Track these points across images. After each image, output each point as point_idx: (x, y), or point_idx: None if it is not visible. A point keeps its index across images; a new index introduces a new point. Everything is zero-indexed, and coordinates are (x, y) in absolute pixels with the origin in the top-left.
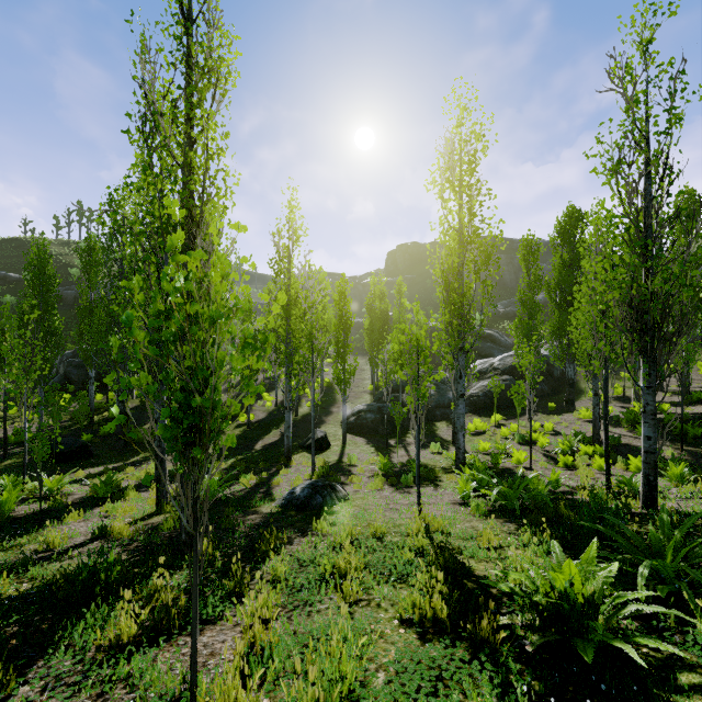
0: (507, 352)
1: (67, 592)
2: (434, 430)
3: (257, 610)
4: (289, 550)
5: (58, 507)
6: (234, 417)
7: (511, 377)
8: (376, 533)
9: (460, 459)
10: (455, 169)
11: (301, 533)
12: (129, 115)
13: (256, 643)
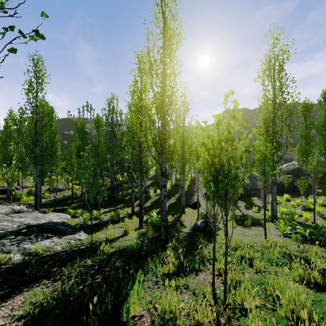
0: (288, 163)
1: (134, 252)
2: (251, 201)
3: (219, 268)
4: (208, 247)
5: (101, 222)
6: (154, 191)
7: (293, 176)
8: (248, 245)
9: (274, 215)
10: (271, 69)
11: (209, 241)
12: (144, 62)
13: (232, 280)
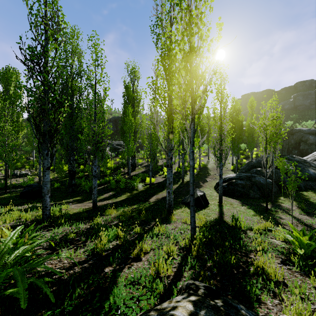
0: None
1: None
2: (306, 198)
3: None
4: None
5: None
6: (143, 180)
7: None
8: None
9: None
10: None
11: None
12: None
13: None
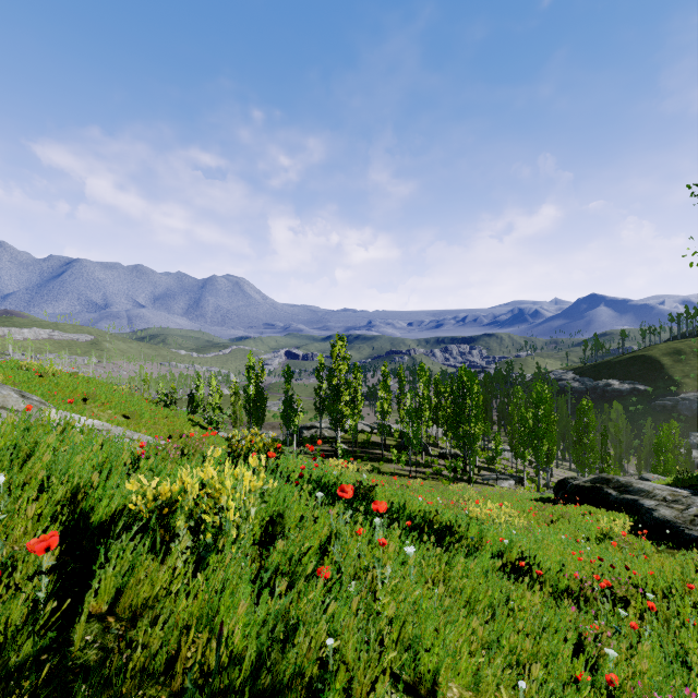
0: None
1: None
2: None
3: None
4: None
5: None
6: None
7: None
8: None
9: None
10: None
11: None
12: None
13: None
